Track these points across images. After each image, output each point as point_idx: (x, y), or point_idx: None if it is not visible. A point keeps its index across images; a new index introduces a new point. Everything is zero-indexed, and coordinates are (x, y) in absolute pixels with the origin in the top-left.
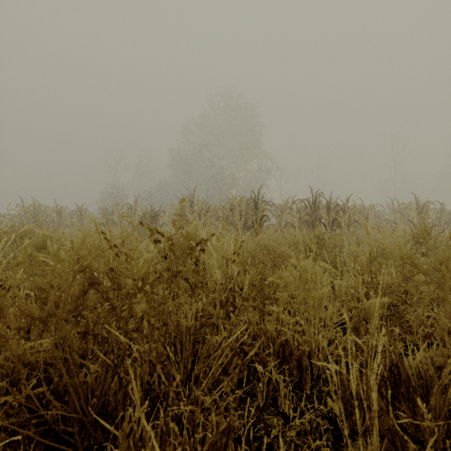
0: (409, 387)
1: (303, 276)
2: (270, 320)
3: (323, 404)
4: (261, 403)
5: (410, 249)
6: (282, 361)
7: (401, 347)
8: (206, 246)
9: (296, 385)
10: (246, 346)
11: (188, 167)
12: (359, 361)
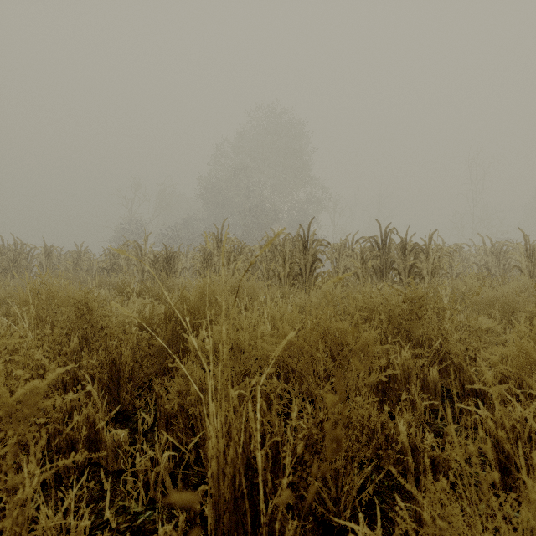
0: None
1: None
2: None
3: None
4: None
5: None
6: None
7: None
8: None
9: None
10: None
11: (221, 197)
12: None
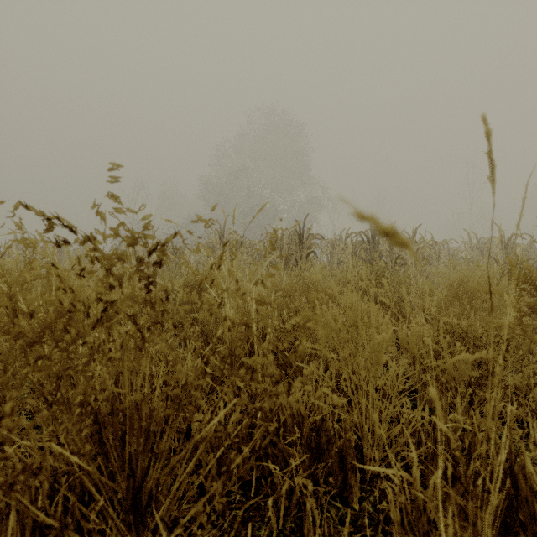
0: (536, 513)
1: (349, 318)
2: (276, 392)
3: (379, 534)
4: (275, 530)
5: (531, 266)
6: (315, 453)
7: (521, 440)
8: (164, 255)
9: (337, 492)
10: (257, 430)
11: (222, 197)
12: (443, 462)
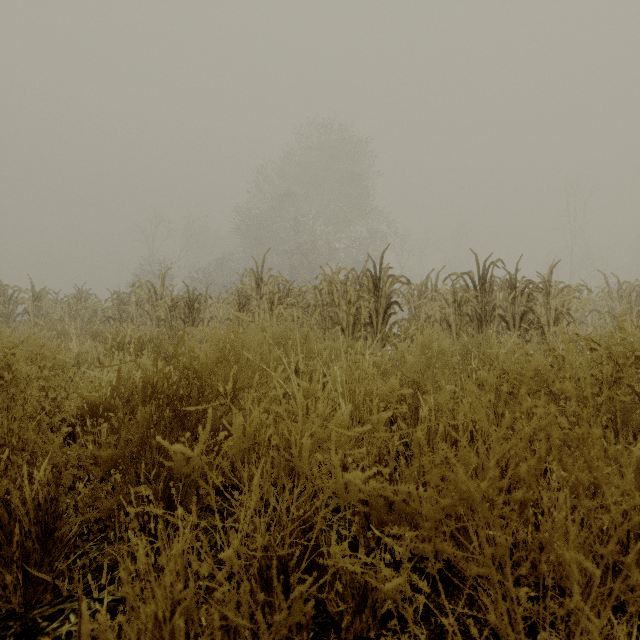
0: None
1: None
2: None
3: None
4: None
5: None
6: None
7: None
8: None
9: None
10: None
11: (264, 233)
12: None
